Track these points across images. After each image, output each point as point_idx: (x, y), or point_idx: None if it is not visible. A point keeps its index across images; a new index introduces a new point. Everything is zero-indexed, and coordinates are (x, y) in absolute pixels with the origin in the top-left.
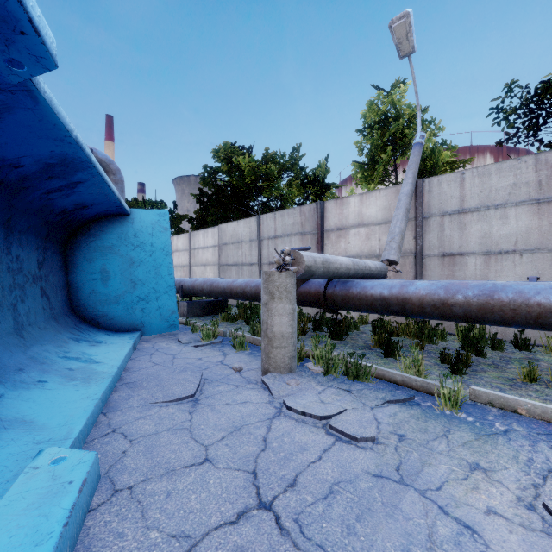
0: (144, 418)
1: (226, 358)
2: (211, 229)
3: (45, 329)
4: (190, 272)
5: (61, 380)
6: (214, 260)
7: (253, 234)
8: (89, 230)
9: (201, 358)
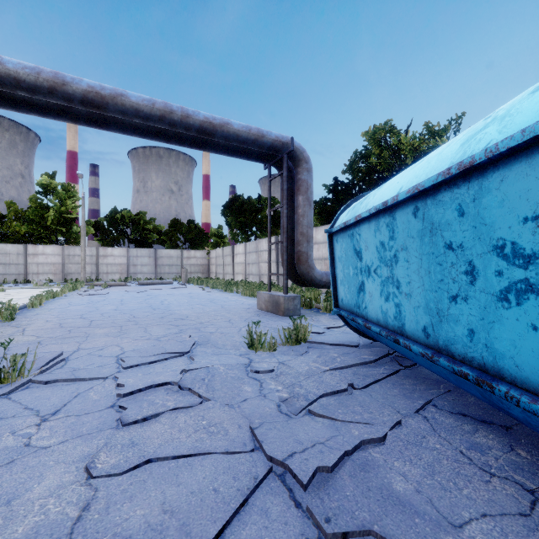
0: None
1: None
2: None
3: None
4: None
5: None
6: None
7: None
8: None
9: None
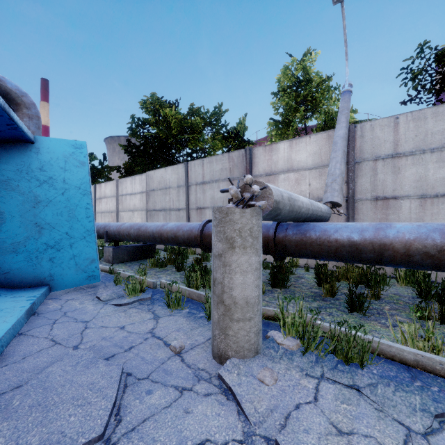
0: None
1: (158, 324)
2: (139, 176)
3: None
4: (117, 217)
5: None
6: (141, 206)
7: (180, 180)
8: None
9: (124, 326)
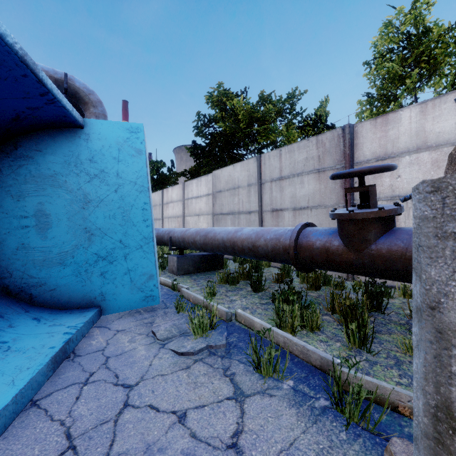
0: None
1: (245, 420)
2: (205, 177)
3: None
4: (183, 222)
5: None
6: (207, 210)
7: (251, 177)
8: (16, 149)
9: (185, 414)
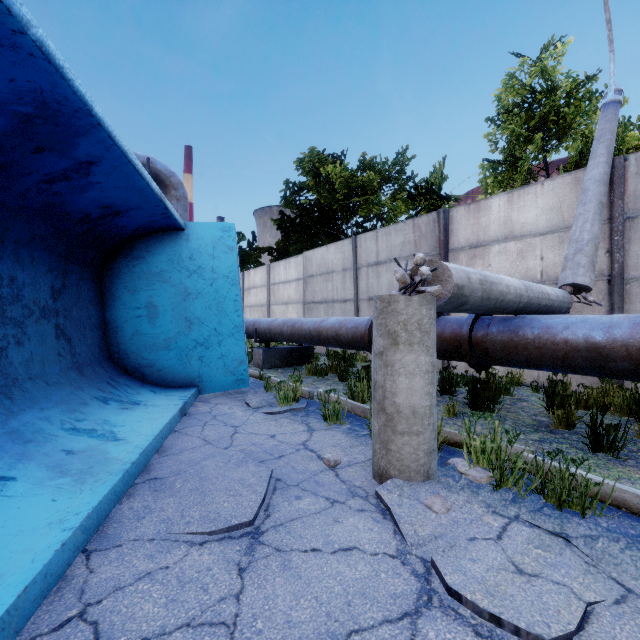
0: (151, 578)
1: (312, 437)
2: (294, 259)
3: (56, 384)
4: (269, 312)
5: (42, 476)
6: (297, 297)
7: (347, 261)
8: (131, 251)
9: (274, 435)
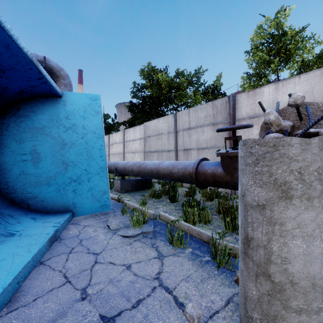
0: None
1: (164, 267)
2: (138, 127)
3: None
4: (124, 157)
5: None
6: (140, 149)
7: (170, 127)
8: (18, 110)
9: (130, 265)
